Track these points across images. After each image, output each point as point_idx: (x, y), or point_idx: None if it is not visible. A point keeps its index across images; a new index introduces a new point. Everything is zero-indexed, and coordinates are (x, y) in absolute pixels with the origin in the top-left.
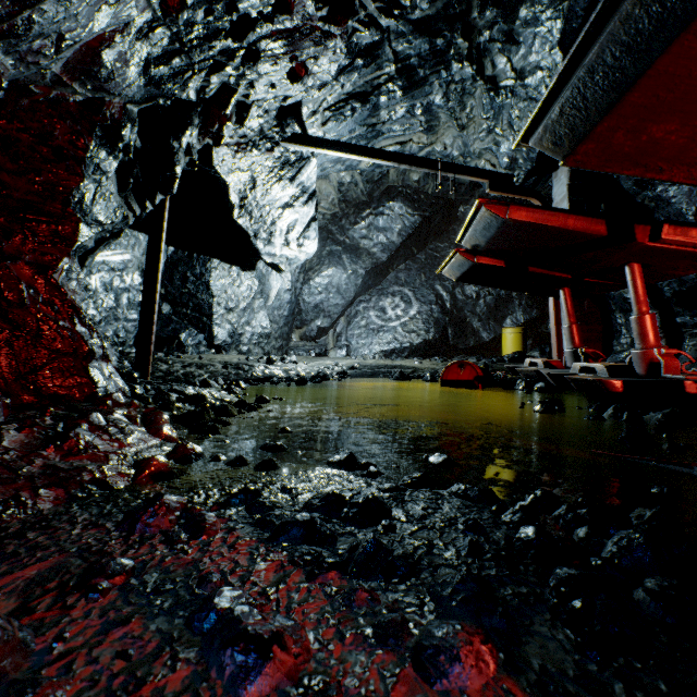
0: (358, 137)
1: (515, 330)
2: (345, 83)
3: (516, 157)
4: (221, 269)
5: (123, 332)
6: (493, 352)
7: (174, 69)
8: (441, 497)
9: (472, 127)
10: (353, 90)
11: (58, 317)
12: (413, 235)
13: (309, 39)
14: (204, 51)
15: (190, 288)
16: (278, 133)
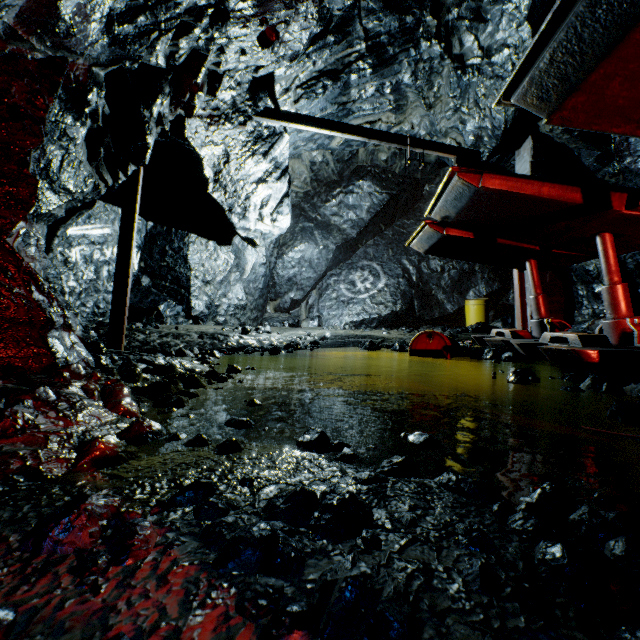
0: (330, 116)
1: (478, 302)
2: (317, 60)
3: (482, 135)
4: (199, 243)
5: (103, 303)
6: (457, 323)
7: (140, 28)
8: (429, 490)
9: (438, 107)
10: (324, 68)
11: (12, 284)
12: (381, 212)
13: (280, 0)
14: (169, 8)
15: (168, 261)
16: (250, 107)
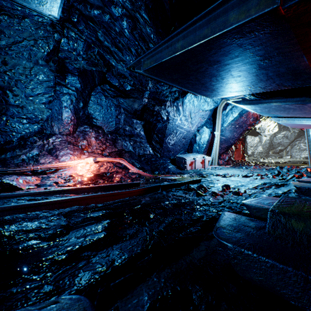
0: None
1: None
2: None
3: None
4: (249, 137)
5: None
6: None
7: None
8: None
9: None
10: None
11: (243, 153)
12: None
13: None
14: None
15: None
16: None
